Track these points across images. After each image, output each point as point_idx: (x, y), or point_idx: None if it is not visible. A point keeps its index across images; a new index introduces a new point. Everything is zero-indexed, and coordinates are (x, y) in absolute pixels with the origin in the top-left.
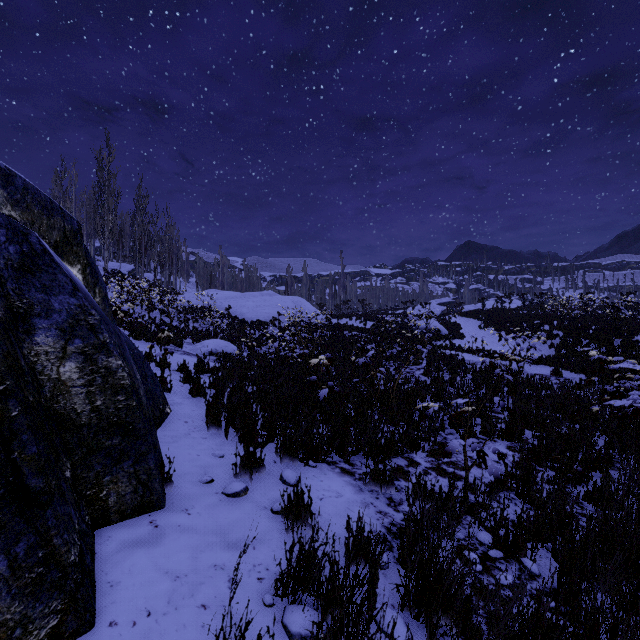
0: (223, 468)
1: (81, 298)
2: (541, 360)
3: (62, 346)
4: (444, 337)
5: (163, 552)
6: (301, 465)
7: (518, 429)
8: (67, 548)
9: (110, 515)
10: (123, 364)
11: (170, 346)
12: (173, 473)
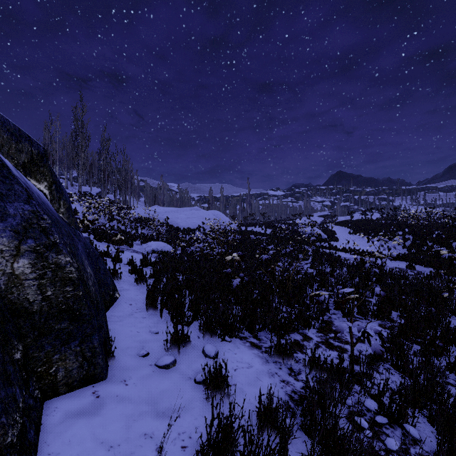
0: (157, 343)
1: (34, 205)
2: (398, 257)
3: (16, 245)
4: (323, 240)
5: (101, 422)
6: (219, 340)
7: (387, 311)
8: (4, 431)
9: (58, 387)
10: (72, 260)
11: (123, 246)
12: (116, 348)
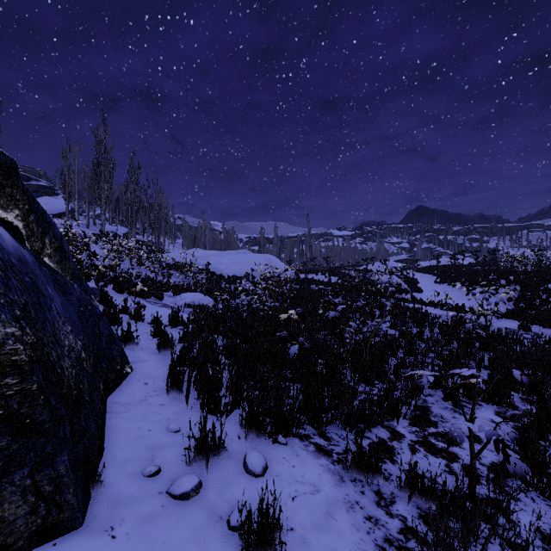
0: (176, 449)
1: None
2: (506, 314)
3: None
4: (403, 291)
5: None
6: (269, 441)
7: (505, 392)
8: None
9: None
10: (20, 331)
11: (151, 299)
12: (111, 460)
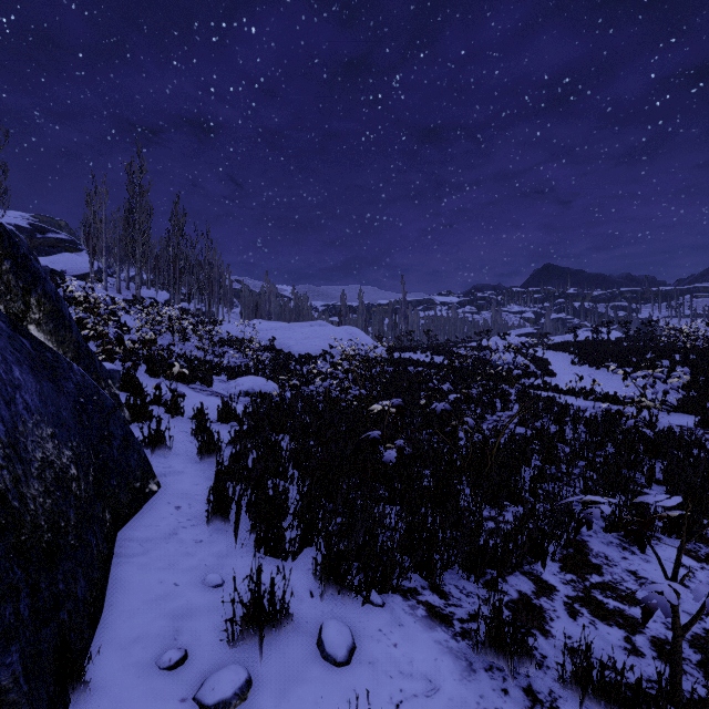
0: (214, 617)
1: None
2: (676, 406)
3: None
4: (531, 374)
5: None
6: (357, 601)
7: (695, 520)
8: None
9: None
10: None
11: (196, 385)
12: (109, 640)
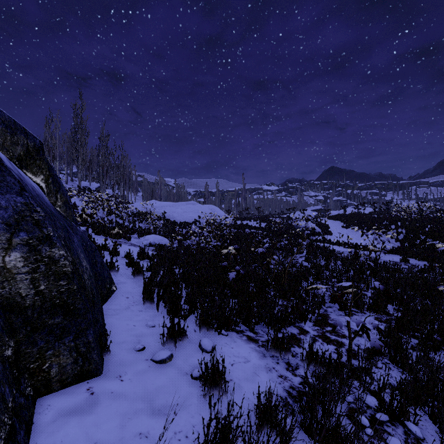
0: (153, 337)
1: (27, 197)
2: (392, 250)
3: (7, 238)
4: (317, 234)
5: (95, 420)
6: (216, 334)
7: (383, 304)
8: None
9: (52, 384)
10: (66, 254)
11: (121, 239)
12: (112, 342)
